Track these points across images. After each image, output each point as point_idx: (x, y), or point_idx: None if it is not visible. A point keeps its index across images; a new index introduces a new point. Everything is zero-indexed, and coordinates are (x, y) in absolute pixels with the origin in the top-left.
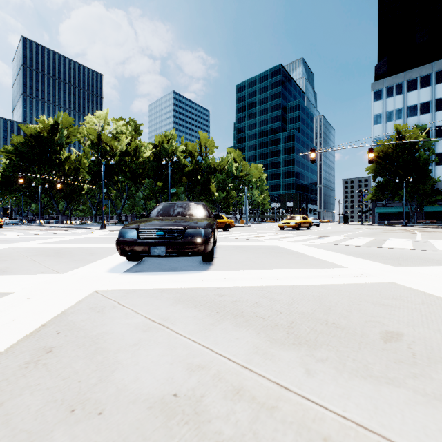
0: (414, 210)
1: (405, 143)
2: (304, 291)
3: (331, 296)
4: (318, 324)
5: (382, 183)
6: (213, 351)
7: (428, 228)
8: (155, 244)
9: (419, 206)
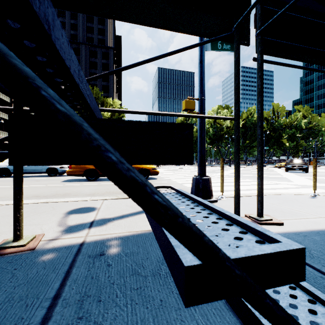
0: None
1: None
2: None
3: None
4: None
5: None
6: None
7: None
8: (296, 168)
9: None
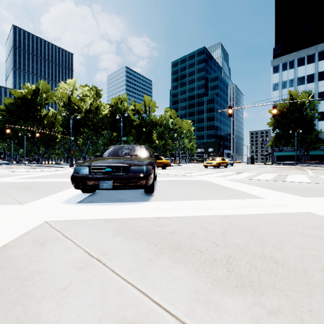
0: (302, 153)
1: (296, 104)
2: (234, 221)
3: (259, 226)
4: (256, 259)
5: (279, 134)
6: (149, 299)
7: (314, 167)
8: (104, 179)
9: (306, 150)
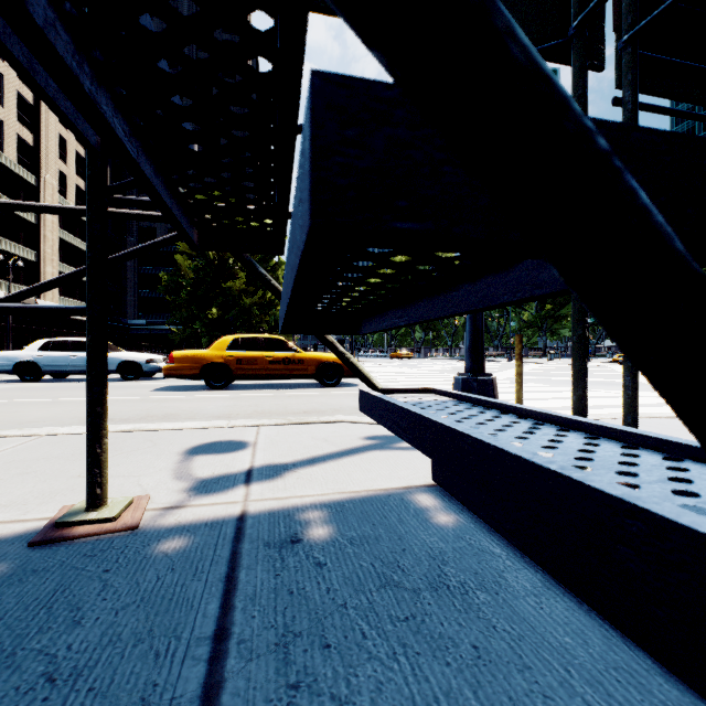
0: None
1: None
2: None
3: None
4: None
5: None
6: None
7: None
8: None
9: None
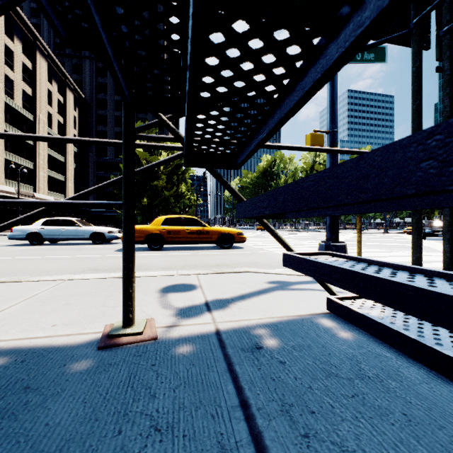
0: None
1: None
2: None
3: None
4: None
5: None
6: None
7: None
8: (439, 234)
9: None
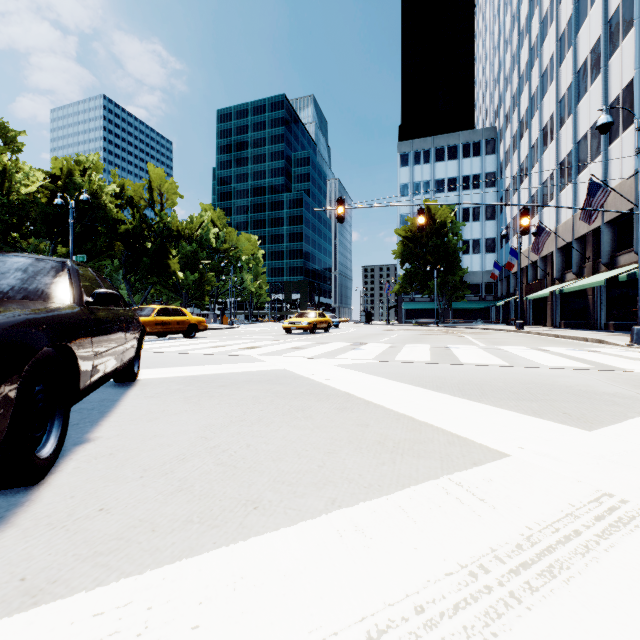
0: (443, 306)
1: (434, 223)
2: None
3: None
4: None
5: (411, 271)
6: None
7: (462, 328)
8: None
9: (448, 301)
